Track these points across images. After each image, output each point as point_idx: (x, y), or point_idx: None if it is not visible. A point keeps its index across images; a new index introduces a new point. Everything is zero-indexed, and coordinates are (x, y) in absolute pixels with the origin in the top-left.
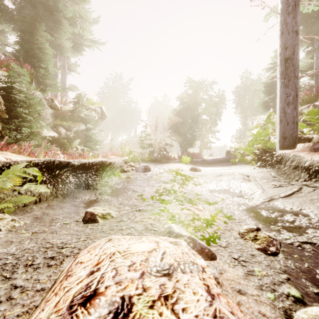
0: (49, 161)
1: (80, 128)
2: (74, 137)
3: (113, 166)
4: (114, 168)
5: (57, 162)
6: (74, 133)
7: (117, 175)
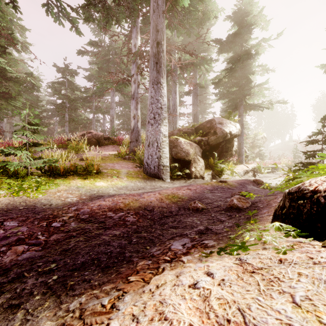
0: (266, 166)
1: (257, 151)
2: (255, 156)
3: (278, 168)
4: (278, 169)
5: (267, 166)
6: (255, 154)
7: (280, 171)
